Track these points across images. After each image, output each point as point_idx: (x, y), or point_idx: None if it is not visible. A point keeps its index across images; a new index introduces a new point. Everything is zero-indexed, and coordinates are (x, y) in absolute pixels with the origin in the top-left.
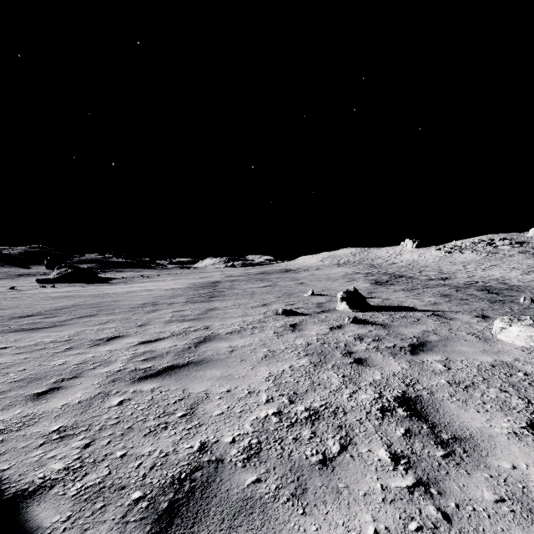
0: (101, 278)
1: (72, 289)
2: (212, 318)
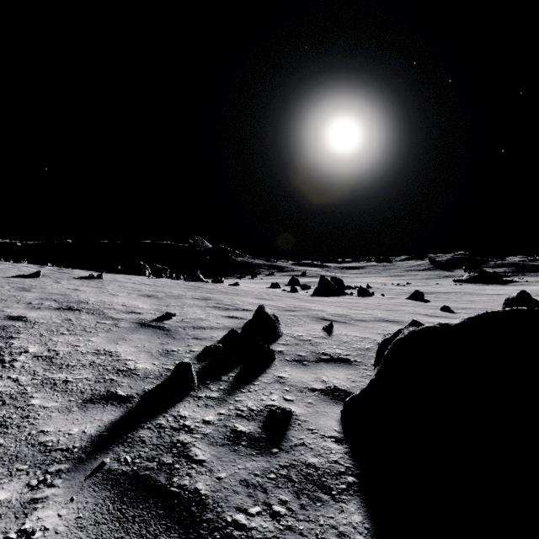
0: (504, 281)
1: (468, 286)
2: None
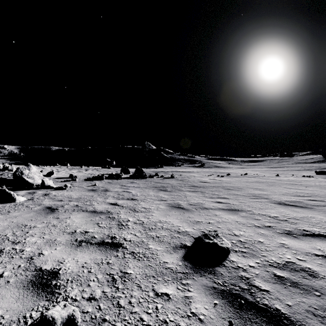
0: None
1: (296, 179)
2: (182, 211)
